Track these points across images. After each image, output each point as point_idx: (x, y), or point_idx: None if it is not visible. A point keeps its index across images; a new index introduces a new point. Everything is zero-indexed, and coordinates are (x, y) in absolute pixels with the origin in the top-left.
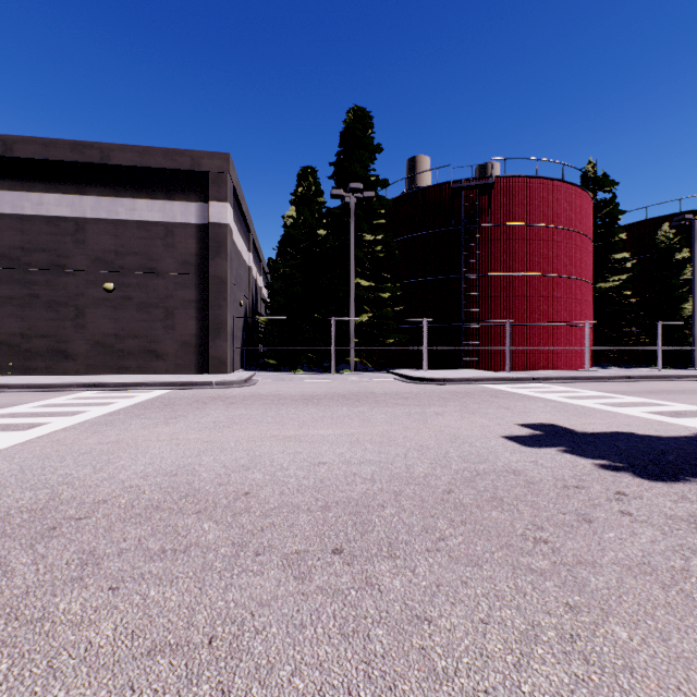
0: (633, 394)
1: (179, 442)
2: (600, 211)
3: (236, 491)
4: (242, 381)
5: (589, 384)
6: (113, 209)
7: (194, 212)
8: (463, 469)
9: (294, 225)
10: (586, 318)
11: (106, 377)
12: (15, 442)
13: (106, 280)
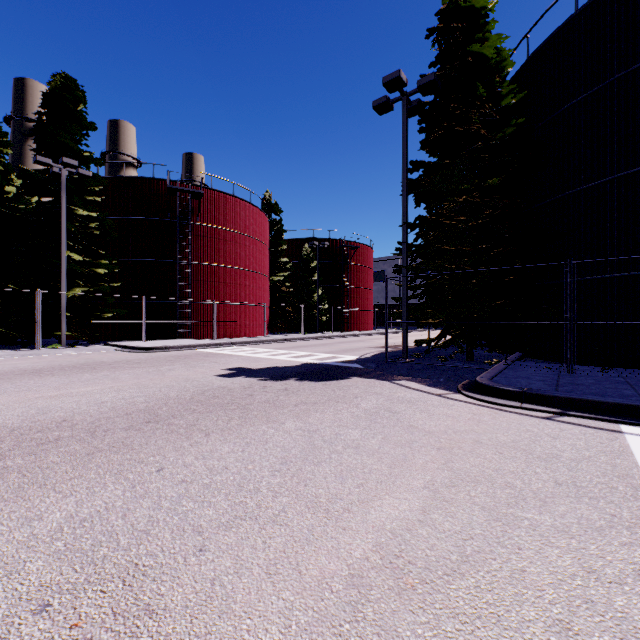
0: (285, 349)
1: None
2: (274, 227)
3: (55, 421)
4: None
5: (264, 345)
6: None
7: None
8: (197, 390)
9: None
10: (265, 300)
11: None
12: None
13: None
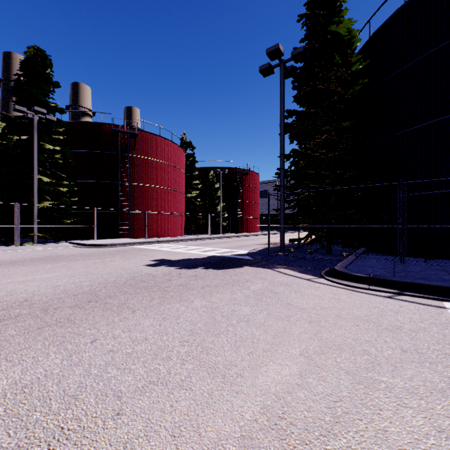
0: (196, 245)
1: None
2: (189, 159)
3: (18, 301)
4: None
5: (182, 243)
6: None
7: None
8: (130, 276)
9: None
10: (182, 211)
11: None
12: None
13: None
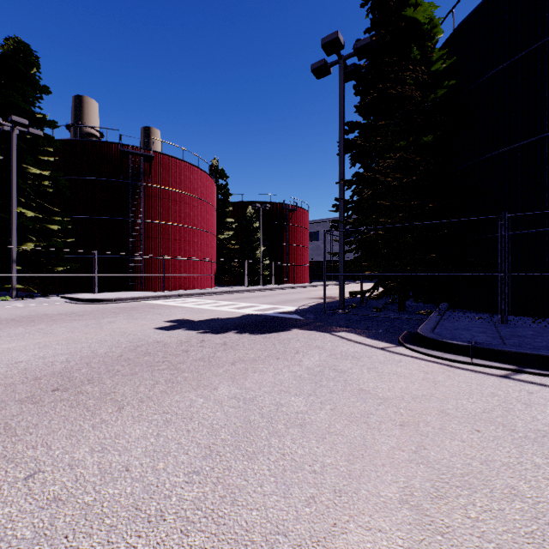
0: (229, 300)
1: None
2: (220, 191)
3: None
4: None
5: (210, 297)
6: None
7: None
8: (130, 346)
9: None
10: (212, 256)
11: None
12: None
13: None
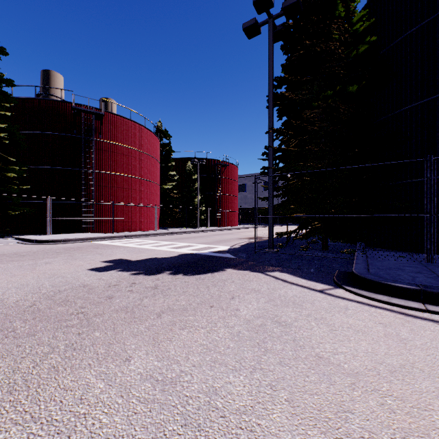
0: (169, 241)
1: None
2: (164, 148)
3: None
4: None
5: (153, 237)
6: None
7: None
8: (50, 291)
9: None
10: (157, 203)
11: None
12: None
13: None
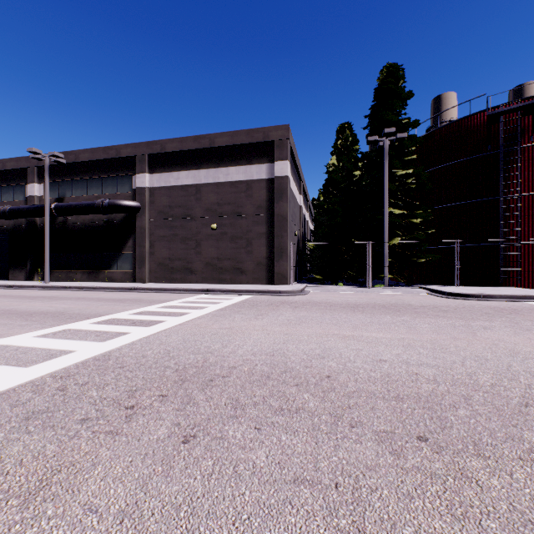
0: None
1: (268, 332)
2: None
3: (320, 374)
4: (299, 291)
5: None
6: (216, 176)
7: (264, 171)
8: None
9: (335, 171)
10: None
11: (212, 285)
12: (176, 323)
13: (212, 222)
